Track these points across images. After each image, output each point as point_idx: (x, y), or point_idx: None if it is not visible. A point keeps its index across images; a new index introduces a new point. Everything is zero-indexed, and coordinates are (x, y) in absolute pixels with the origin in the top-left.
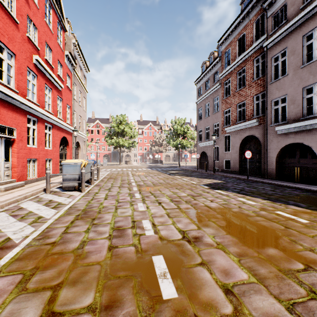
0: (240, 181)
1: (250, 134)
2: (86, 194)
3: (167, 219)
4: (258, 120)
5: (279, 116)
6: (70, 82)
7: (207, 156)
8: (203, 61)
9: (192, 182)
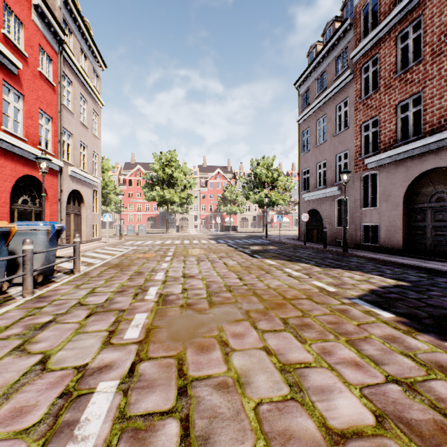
0: None
1: (438, 166)
2: None
3: None
4: None
5: None
6: (52, 70)
7: (321, 218)
8: (312, 44)
9: (320, 285)
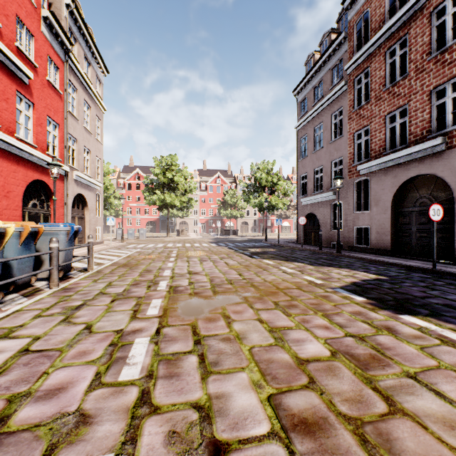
0: (423, 276)
1: (421, 173)
2: None
3: None
4: (445, 140)
5: None
6: (59, 78)
7: (318, 222)
8: (309, 53)
9: (309, 279)
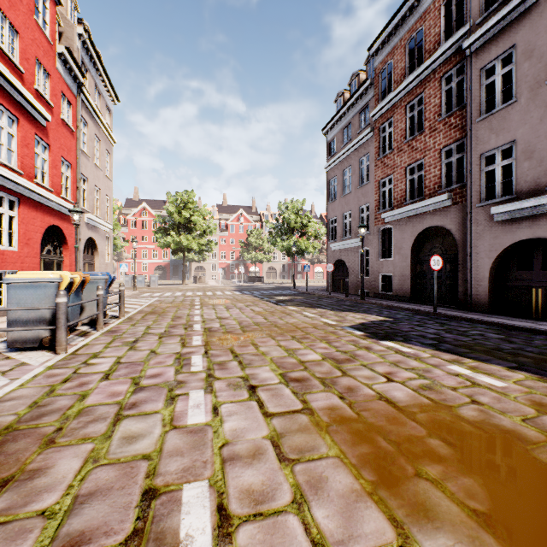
0: (423, 317)
1: (433, 225)
2: (64, 360)
3: (273, 474)
4: (451, 196)
5: (497, 185)
6: (71, 115)
7: (347, 268)
8: (339, 91)
9: (326, 321)
